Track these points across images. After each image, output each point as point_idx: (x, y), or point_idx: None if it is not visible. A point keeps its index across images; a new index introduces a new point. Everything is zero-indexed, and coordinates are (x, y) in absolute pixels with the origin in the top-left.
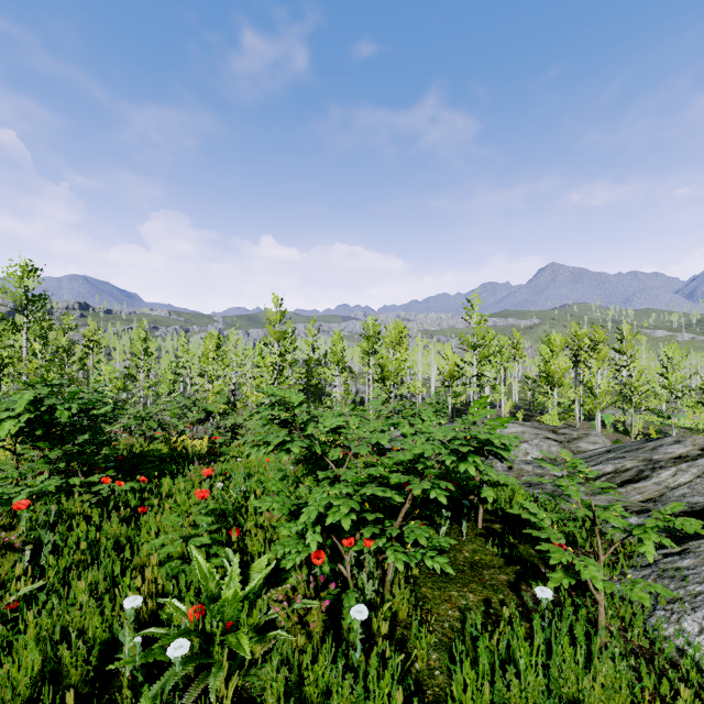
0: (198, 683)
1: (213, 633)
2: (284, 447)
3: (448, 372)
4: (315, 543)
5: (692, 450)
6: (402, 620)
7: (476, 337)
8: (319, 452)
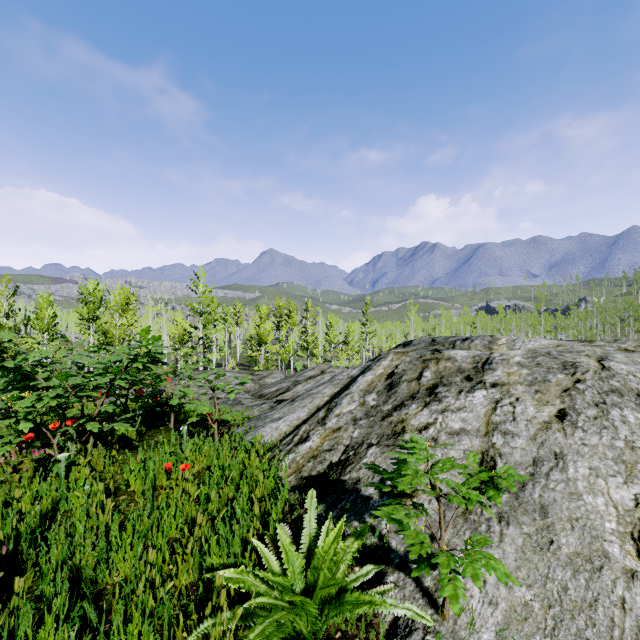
0: None
1: None
2: None
3: (177, 336)
4: (27, 428)
5: (317, 372)
6: (99, 471)
7: (202, 305)
8: (30, 370)
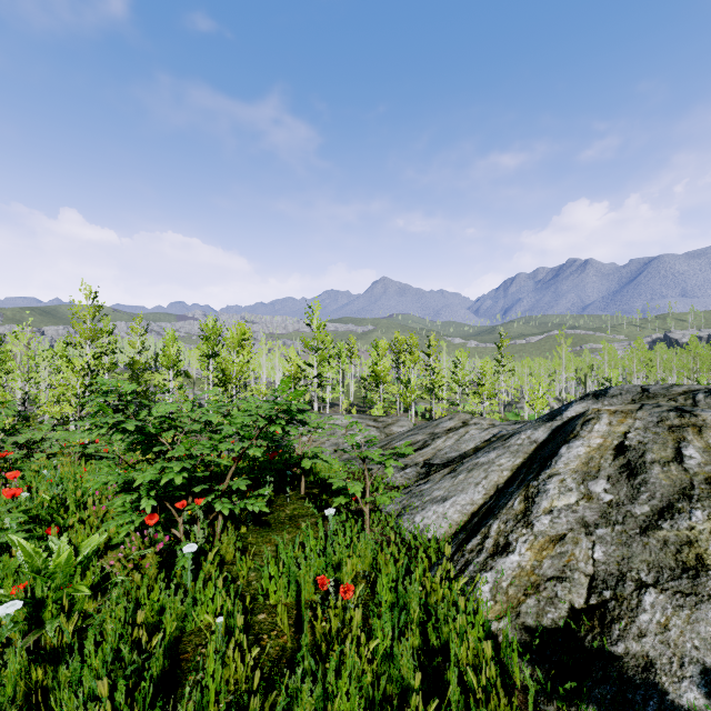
0: (32, 635)
1: (45, 597)
2: (119, 426)
3: (291, 374)
4: (149, 507)
5: (458, 423)
6: (229, 561)
7: (317, 340)
8: (153, 431)
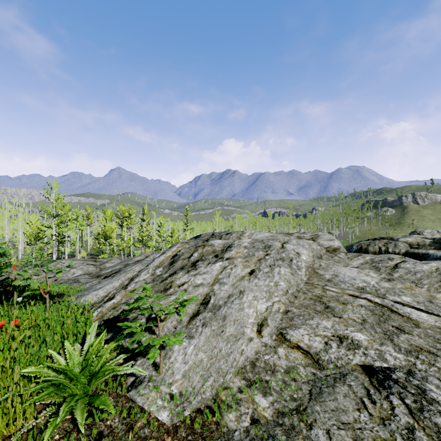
0: None
1: None
2: None
3: (32, 234)
4: None
5: (143, 257)
6: None
7: (55, 209)
8: None
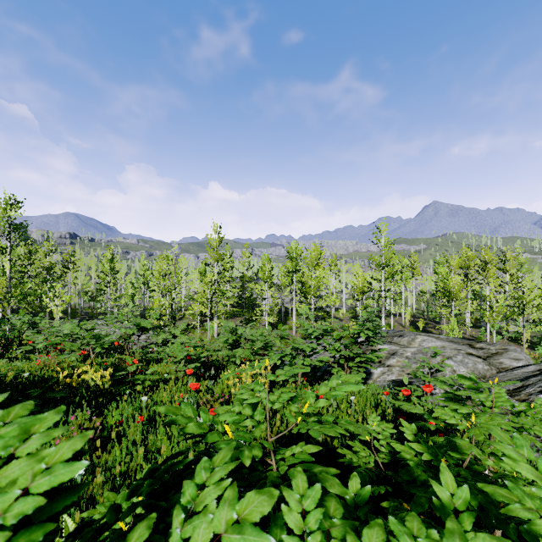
0: None
1: None
2: None
3: (358, 287)
4: None
5: None
6: None
7: (384, 258)
8: None
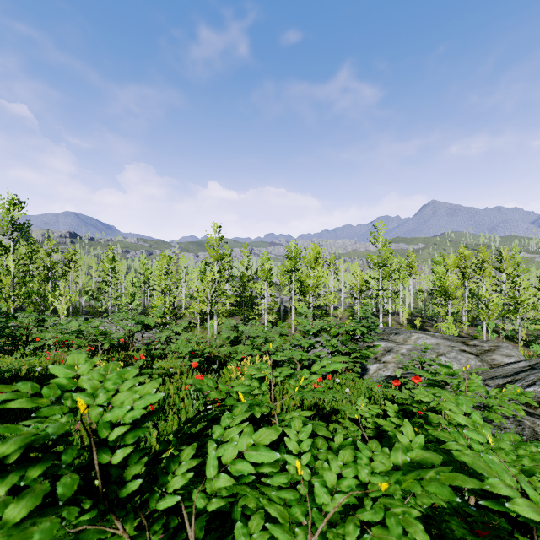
0: None
1: None
2: None
3: (356, 286)
4: None
5: None
6: None
7: (382, 257)
8: None
